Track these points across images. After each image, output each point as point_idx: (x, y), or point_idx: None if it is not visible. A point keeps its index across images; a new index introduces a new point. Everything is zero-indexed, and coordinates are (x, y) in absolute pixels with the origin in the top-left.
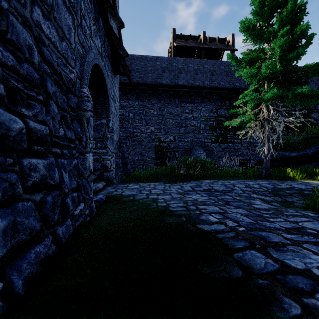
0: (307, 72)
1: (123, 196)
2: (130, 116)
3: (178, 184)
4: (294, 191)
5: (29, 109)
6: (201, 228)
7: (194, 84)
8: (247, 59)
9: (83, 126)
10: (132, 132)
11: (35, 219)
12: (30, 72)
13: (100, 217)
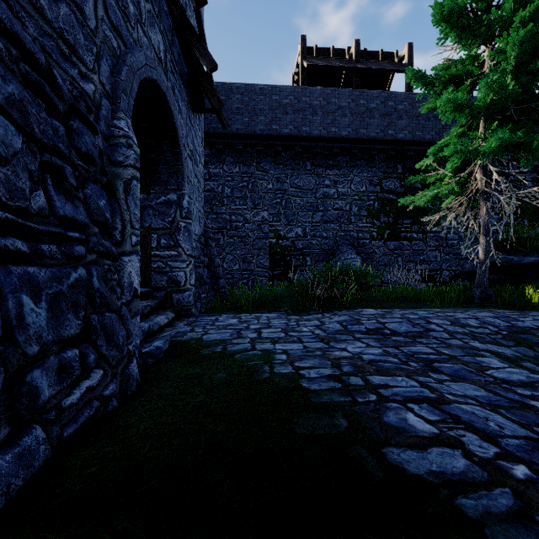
0: None
1: (204, 344)
2: (226, 193)
3: (313, 317)
4: None
5: None
6: (399, 464)
7: (340, 135)
8: (445, 79)
9: (116, 198)
10: (229, 221)
11: None
12: None
13: (142, 399)
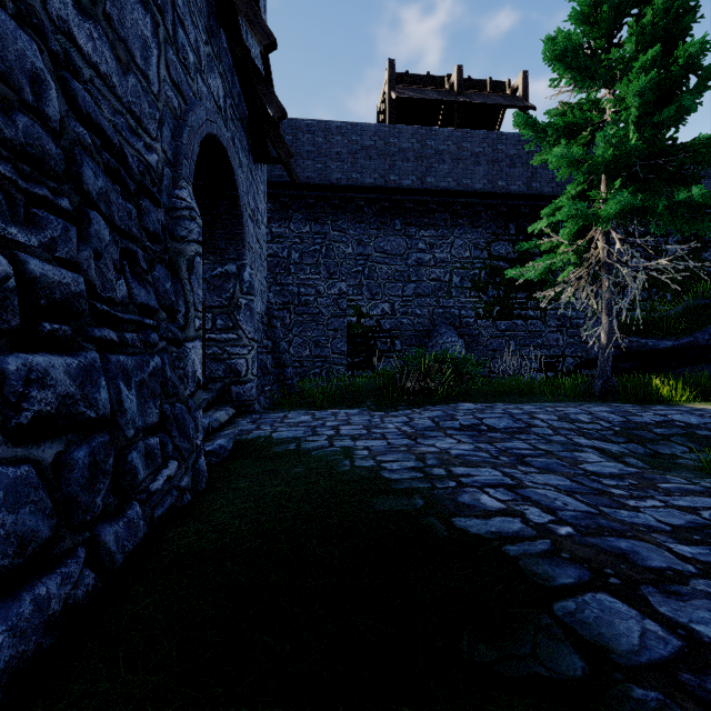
0: (699, 154)
1: (275, 442)
2: (293, 259)
3: (401, 413)
4: (675, 429)
5: (32, 229)
6: (463, 528)
7: (437, 186)
8: (561, 126)
9: (179, 277)
10: (297, 294)
11: (37, 510)
12: (36, 136)
13: (217, 493)
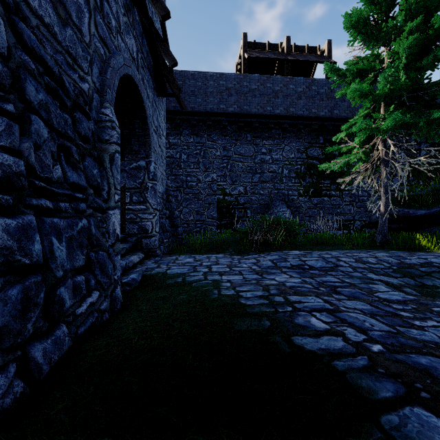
0: None
1: (168, 276)
2: (183, 159)
3: (251, 257)
4: (433, 268)
5: None
6: (301, 345)
7: (274, 113)
8: (354, 71)
9: (104, 167)
10: (185, 181)
11: None
12: None
13: (126, 313)
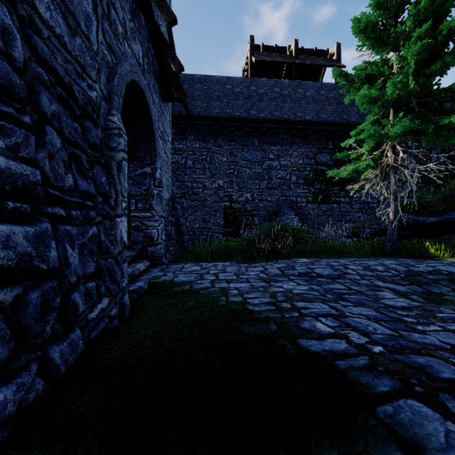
0: None
1: (175, 284)
2: (188, 165)
3: (259, 265)
4: (441, 276)
5: (0, 136)
6: (306, 347)
7: (282, 118)
8: (363, 77)
9: (111, 174)
10: (191, 187)
11: None
12: (4, 71)
13: (135, 319)
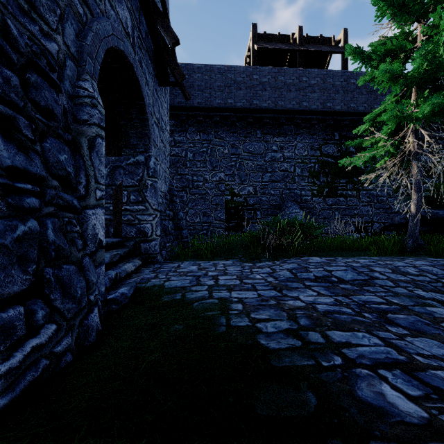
0: None
1: (165, 291)
2: (189, 157)
3: (265, 265)
4: None
5: None
6: None
7: (285, 107)
8: (380, 54)
9: (81, 154)
10: (191, 180)
11: None
12: None
13: (96, 354)
